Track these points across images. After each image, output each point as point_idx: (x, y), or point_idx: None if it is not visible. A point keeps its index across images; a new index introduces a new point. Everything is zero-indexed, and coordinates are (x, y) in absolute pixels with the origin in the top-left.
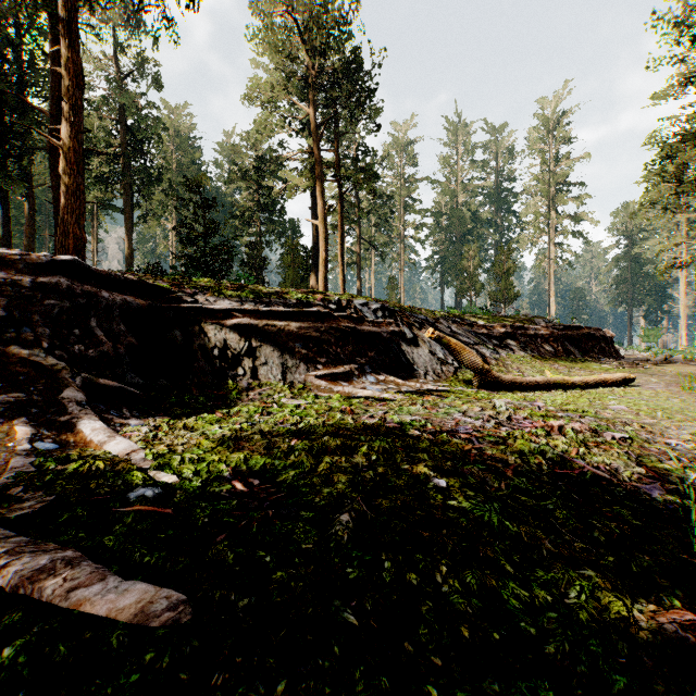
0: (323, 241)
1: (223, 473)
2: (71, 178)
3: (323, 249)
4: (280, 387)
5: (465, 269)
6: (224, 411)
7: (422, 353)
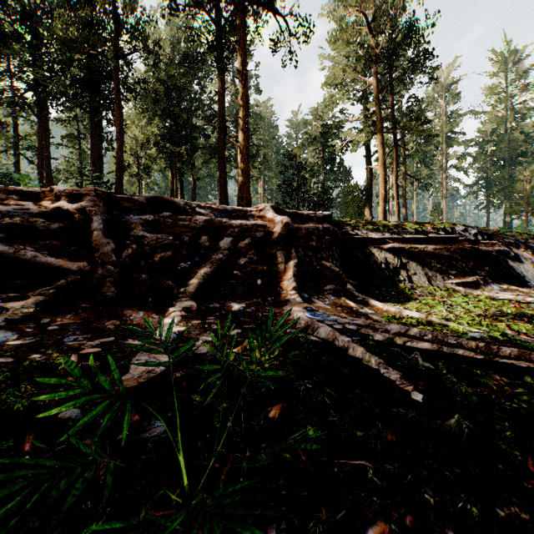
0: (382, 182)
1: (505, 331)
2: (244, 164)
3: (382, 188)
4: (432, 290)
5: (519, 190)
6: (418, 302)
7: (527, 268)
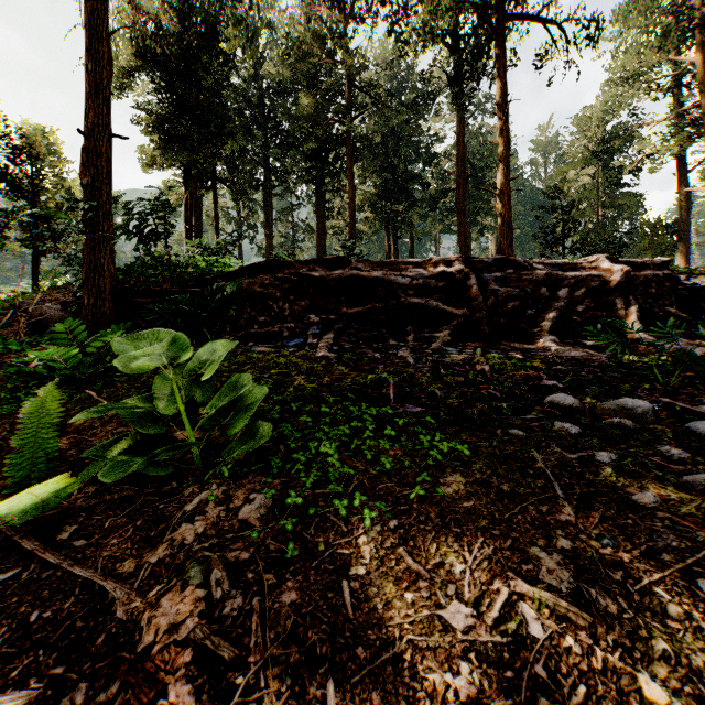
0: None
1: None
2: (505, 215)
3: None
4: None
5: None
6: None
7: None
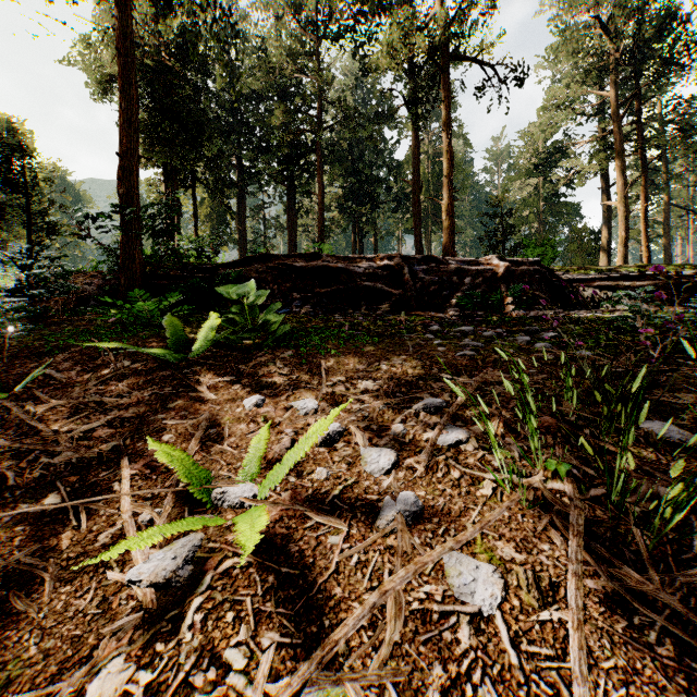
0: (621, 221)
1: None
2: (449, 222)
3: (621, 229)
4: None
5: None
6: None
7: None
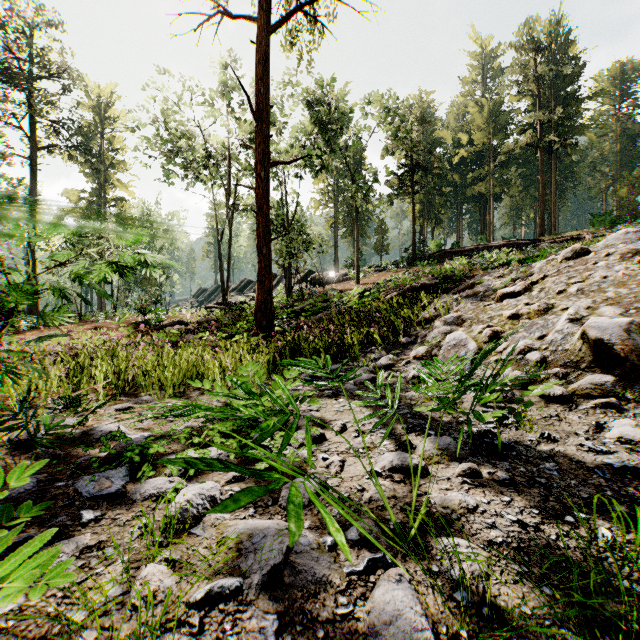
0: None
1: None
2: (540, 215)
3: None
4: None
5: None
6: None
7: None
